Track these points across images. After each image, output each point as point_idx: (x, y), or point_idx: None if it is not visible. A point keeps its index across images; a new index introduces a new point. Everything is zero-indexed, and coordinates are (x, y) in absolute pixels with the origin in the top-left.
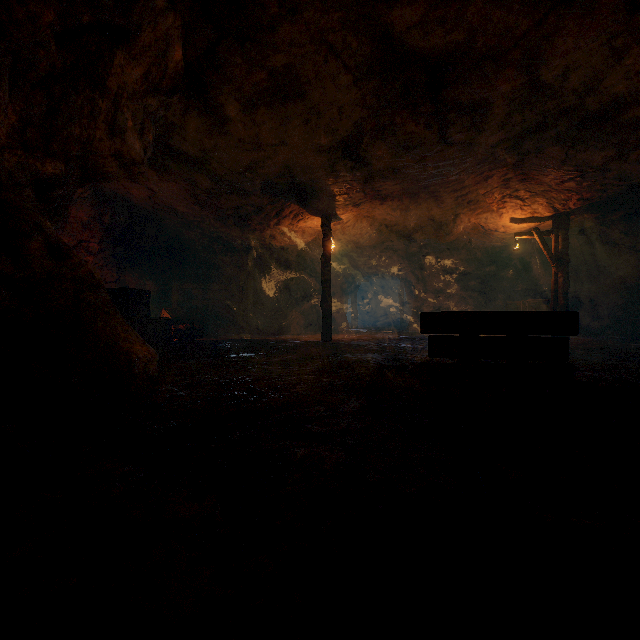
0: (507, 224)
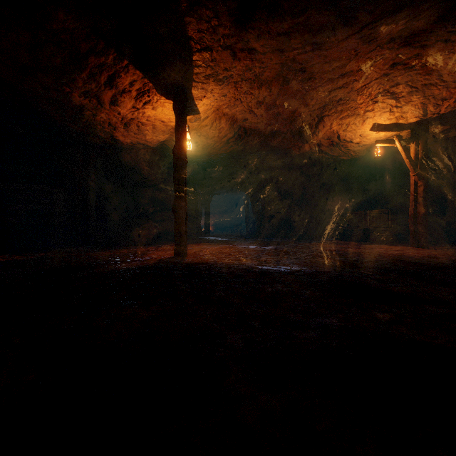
0: (366, 132)
